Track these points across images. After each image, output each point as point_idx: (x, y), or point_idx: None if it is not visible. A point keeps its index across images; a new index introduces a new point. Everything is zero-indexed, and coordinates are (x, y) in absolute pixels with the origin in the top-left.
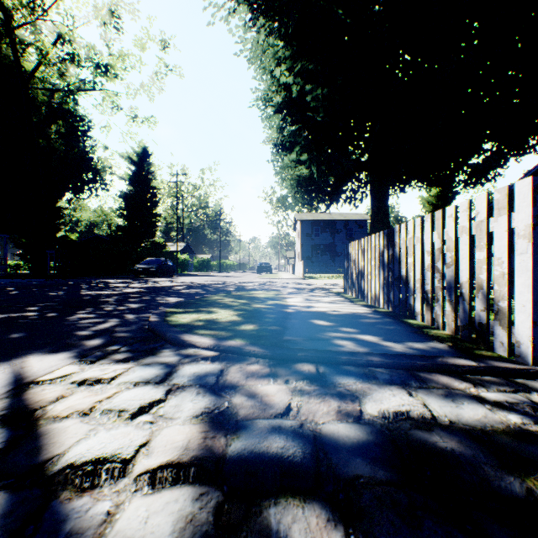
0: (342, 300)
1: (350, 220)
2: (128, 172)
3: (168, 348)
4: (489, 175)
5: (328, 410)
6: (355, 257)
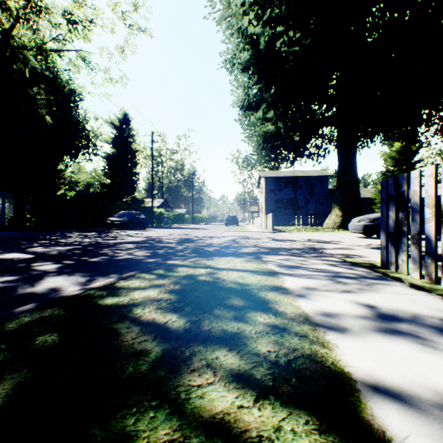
0: None
1: (311, 176)
2: (111, 136)
3: None
4: None
5: None
6: None
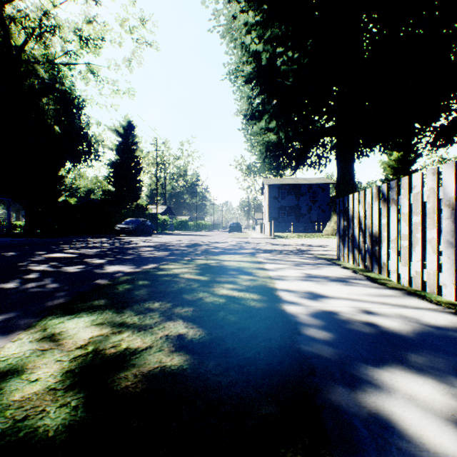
0: (354, 276)
1: (314, 184)
2: (115, 143)
3: None
4: (455, 136)
5: None
6: (363, 213)
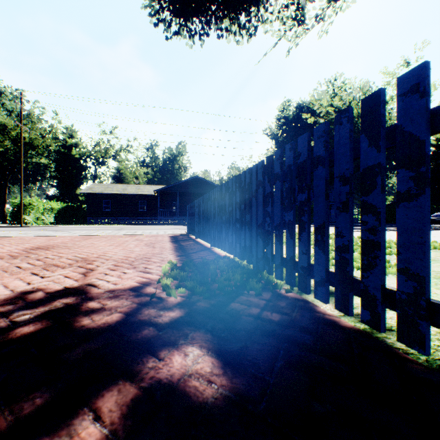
0: None
1: None
2: None
3: None
4: None
5: None
6: None
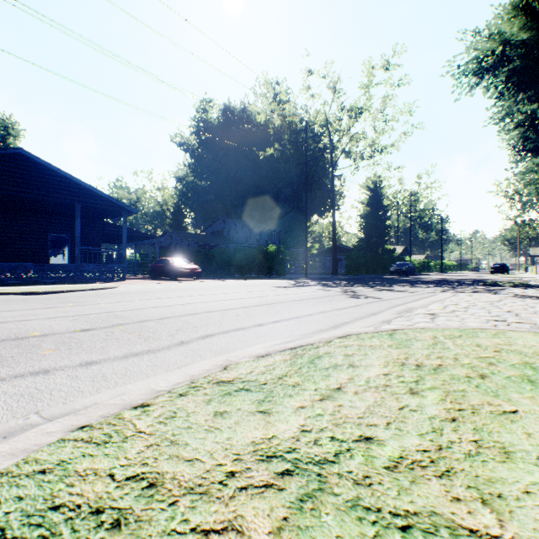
0: None
1: None
2: (365, 198)
3: (497, 287)
4: None
5: (538, 288)
6: None
